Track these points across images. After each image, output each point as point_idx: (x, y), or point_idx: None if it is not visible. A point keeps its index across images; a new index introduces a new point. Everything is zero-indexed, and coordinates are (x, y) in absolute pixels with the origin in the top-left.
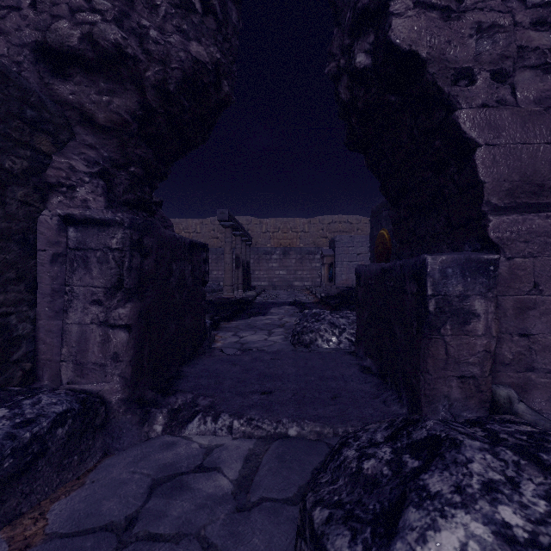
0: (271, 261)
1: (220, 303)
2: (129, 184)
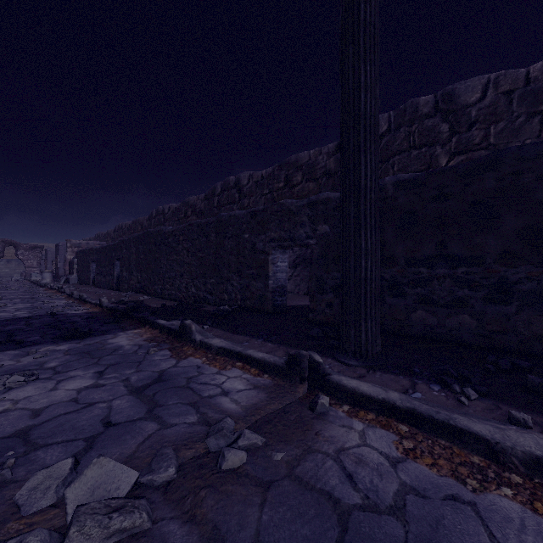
0: None
1: None
2: None
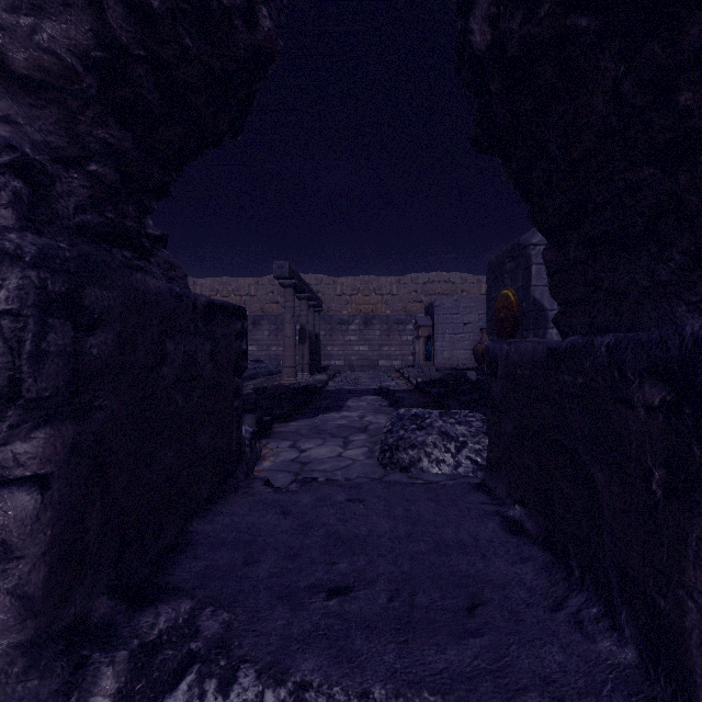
0: (348, 333)
1: (277, 392)
2: (90, 197)
